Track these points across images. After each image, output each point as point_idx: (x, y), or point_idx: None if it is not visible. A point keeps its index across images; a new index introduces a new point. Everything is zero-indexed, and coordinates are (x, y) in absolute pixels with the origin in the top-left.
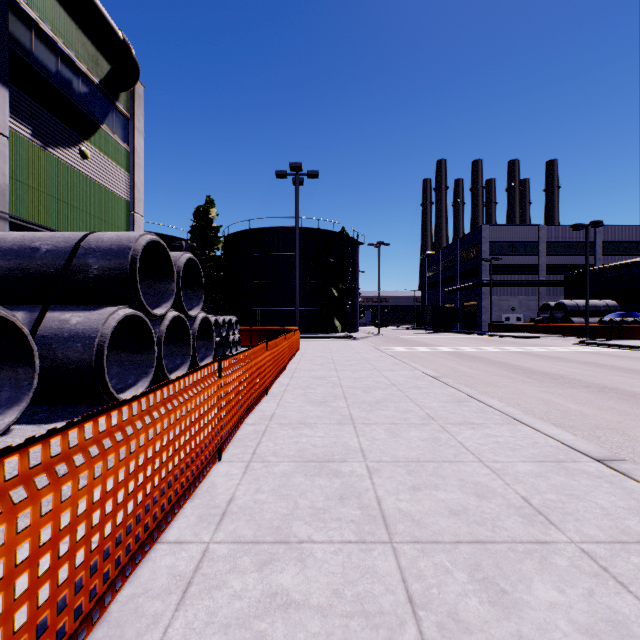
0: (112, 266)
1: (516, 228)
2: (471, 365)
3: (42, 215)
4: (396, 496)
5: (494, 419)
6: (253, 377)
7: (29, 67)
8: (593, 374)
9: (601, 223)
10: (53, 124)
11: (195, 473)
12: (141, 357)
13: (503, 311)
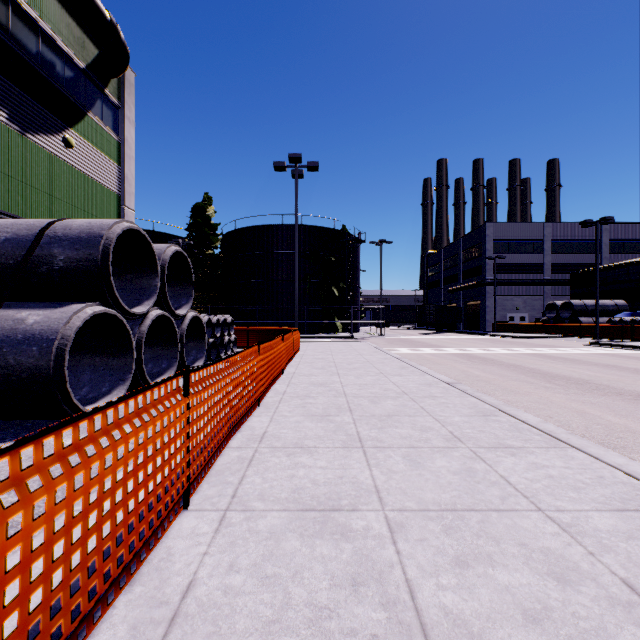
0: (80, 257)
1: (520, 226)
2: (483, 368)
3: (20, 206)
4: (435, 579)
5: (535, 440)
6: (240, 388)
7: (5, 45)
8: (620, 379)
9: (611, 219)
10: (33, 108)
11: (136, 546)
12: (117, 361)
13: (507, 311)
